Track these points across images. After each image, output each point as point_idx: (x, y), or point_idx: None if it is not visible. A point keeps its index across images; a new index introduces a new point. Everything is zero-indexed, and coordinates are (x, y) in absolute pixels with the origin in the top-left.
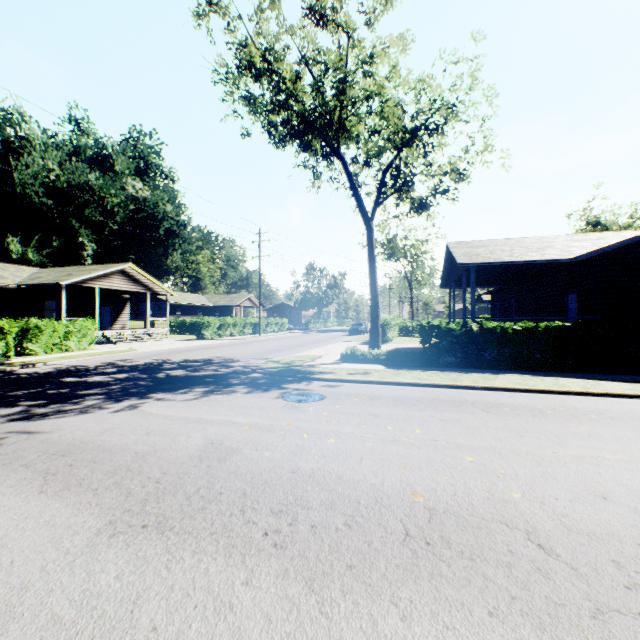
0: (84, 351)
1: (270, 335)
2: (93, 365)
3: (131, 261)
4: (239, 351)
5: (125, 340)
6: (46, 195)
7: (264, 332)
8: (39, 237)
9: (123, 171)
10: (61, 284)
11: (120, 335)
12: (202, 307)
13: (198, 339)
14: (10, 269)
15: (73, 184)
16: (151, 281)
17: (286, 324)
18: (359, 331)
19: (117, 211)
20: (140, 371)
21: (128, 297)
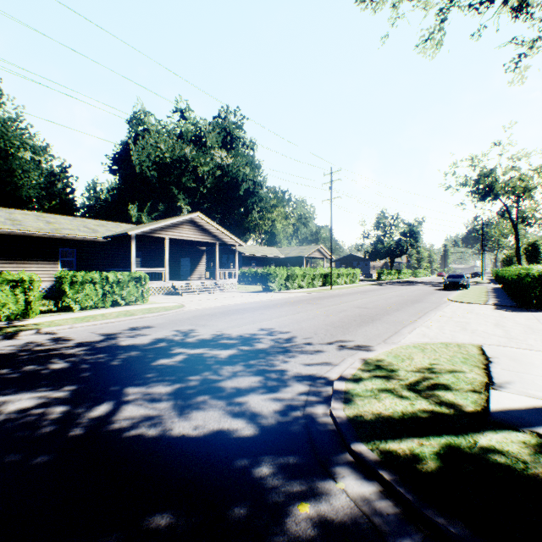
0: (129, 306)
1: (342, 288)
2: (78, 340)
3: (218, 220)
4: (305, 316)
5: (192, 291)
6: (157, 171)
7: (334, 284)
8: (152, 204)
9: (213, 145)
10: (129, 234)
11: (188, 286)
12: (274, 259)
13: (264, 291)
14: (109, 226)
15: (174, 159)
16: (220, 231)
17: (357, 275)
18: (460, 285)
19: (207, 178)
20: (90, 379)
21: (204, 249)
